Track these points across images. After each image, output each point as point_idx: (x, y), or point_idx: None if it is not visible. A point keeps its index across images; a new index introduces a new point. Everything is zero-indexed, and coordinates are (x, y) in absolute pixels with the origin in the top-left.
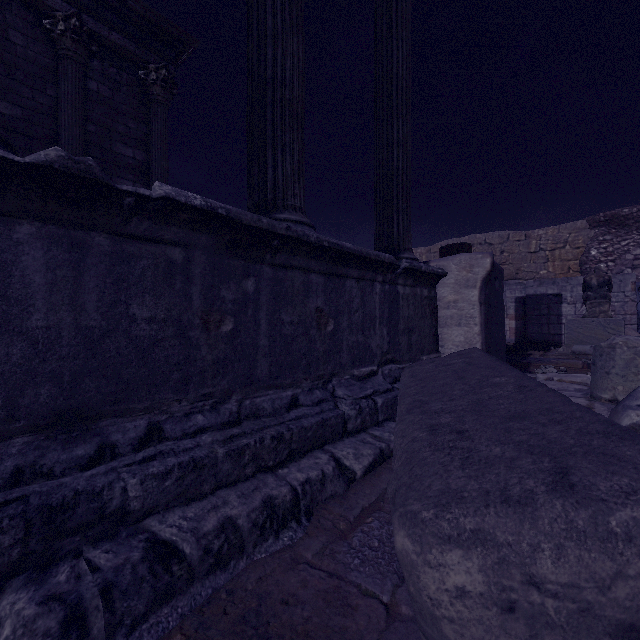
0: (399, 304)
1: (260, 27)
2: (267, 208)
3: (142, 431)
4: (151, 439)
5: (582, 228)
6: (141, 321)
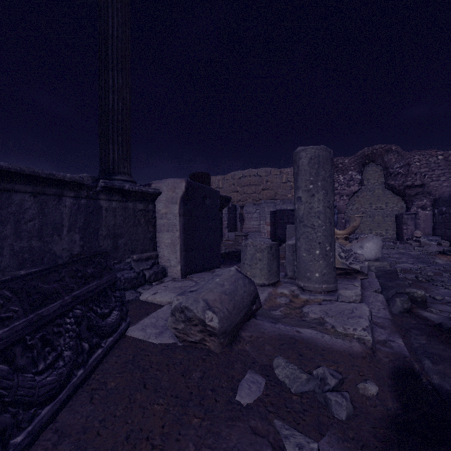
0: (101, 215)
1: None
2: None
3: None
4: None
5: None
6: None
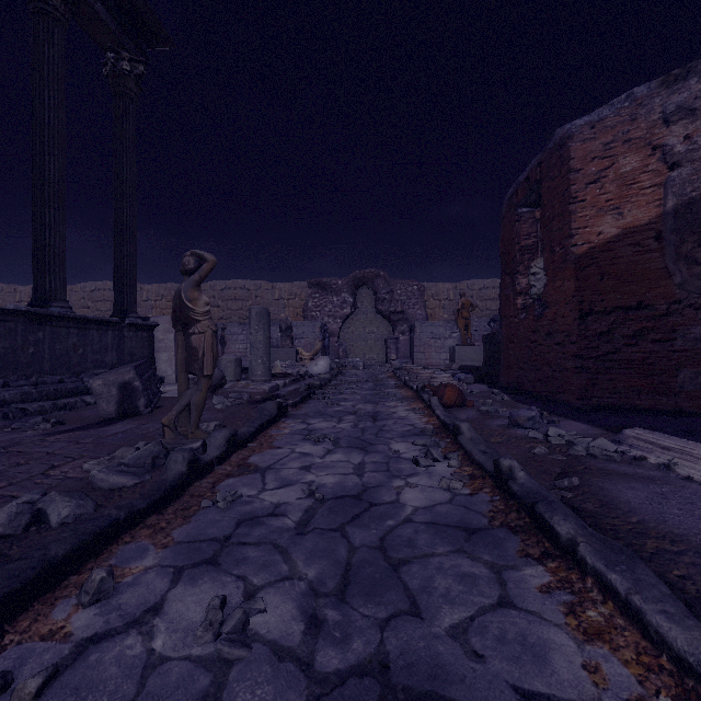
0: (125, 341)
1: (42, 221)
2: (46, 300)
3: (2, 383)
4: (7, 386)
5: (305, 287)
6: (1, 348)
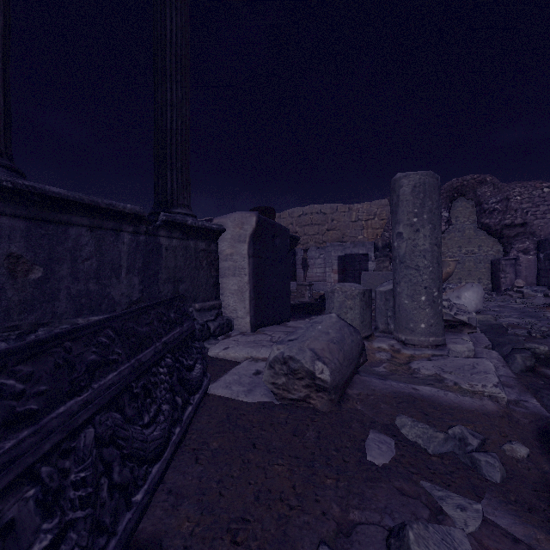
0: (161, 255)
1: None
2: None
3: None
4: None
5: (385, 205)
6: None
